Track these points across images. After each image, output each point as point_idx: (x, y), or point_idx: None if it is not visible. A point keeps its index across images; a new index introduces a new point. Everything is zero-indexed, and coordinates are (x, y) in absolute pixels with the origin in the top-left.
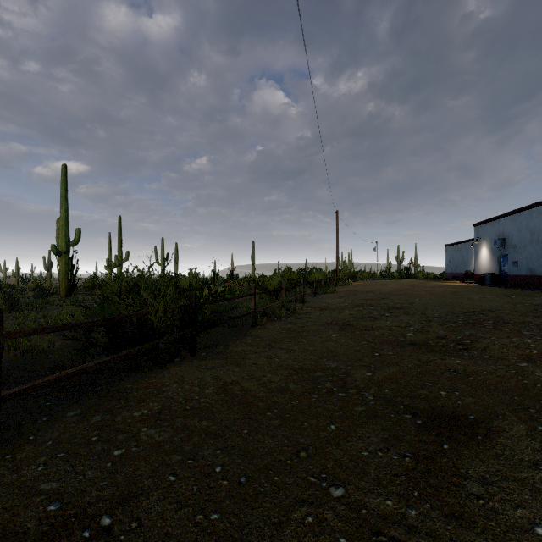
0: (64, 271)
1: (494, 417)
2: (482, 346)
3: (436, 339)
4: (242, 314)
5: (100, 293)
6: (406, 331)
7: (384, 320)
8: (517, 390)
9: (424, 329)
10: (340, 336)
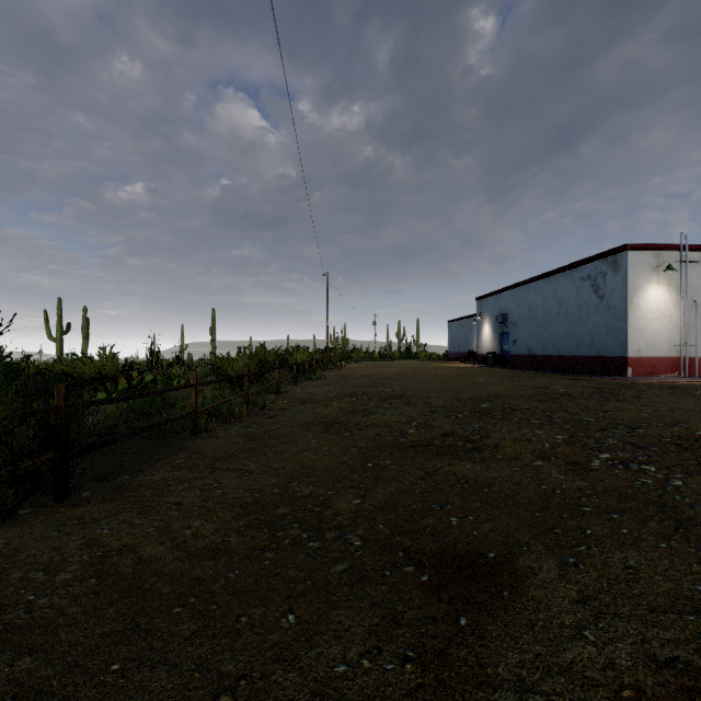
0: None
1: (518, 550)
2: (493, 443)
3: (442, 436)
4: (172, 417)
5: None
6: (407, 428)
7: (381, 414)
8: (538, 502)
9: (429, 423)
10: (323, 442)
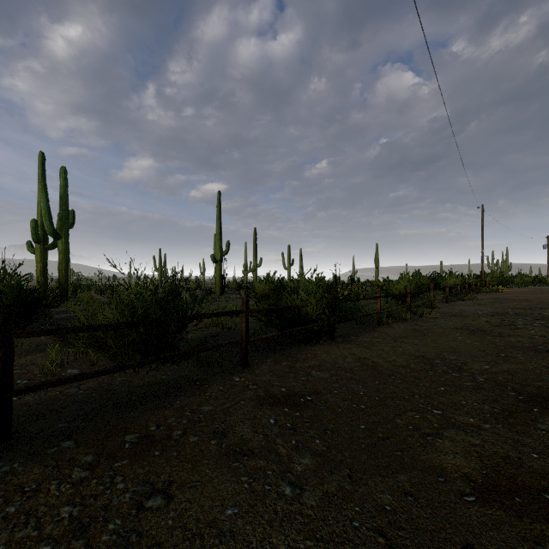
0: (219, 275)
1: None
2: None
3: None
4: (369, 313)
5: (244, 293)
6: None
7: (527, 329)
8: None
9: None
10: (467, 338)
